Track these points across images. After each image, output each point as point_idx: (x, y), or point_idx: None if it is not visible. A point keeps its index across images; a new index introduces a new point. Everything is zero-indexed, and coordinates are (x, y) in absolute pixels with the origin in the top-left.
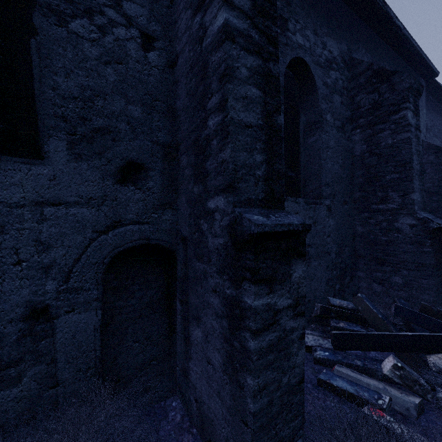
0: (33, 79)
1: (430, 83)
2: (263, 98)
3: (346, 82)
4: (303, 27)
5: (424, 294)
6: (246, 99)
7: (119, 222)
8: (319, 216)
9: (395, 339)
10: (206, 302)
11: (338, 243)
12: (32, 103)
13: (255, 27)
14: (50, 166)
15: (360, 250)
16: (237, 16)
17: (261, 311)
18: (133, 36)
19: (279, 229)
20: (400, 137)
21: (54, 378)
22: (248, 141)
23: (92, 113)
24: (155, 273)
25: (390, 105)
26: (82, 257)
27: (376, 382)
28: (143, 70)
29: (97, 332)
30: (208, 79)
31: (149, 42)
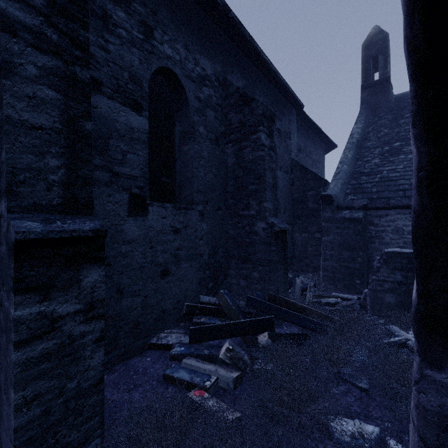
0: None
1: (300, 112)
2: (63, 101)
3: (220, 100)
4: (172, 39)
5: (271, 285)
6: (34, 99)
7: None
8: (190, 221)
9: (237, 326)
10: None
11: (212, 245)
12: None
13: (52, 26)
14: None
15: (232, 251)
16: (23, 9)
17: (28, 320)
18: None
19: (55, 236)
20: (257, 155)
21: None
22: (37, 143)
23: None
24: None
25: (251, 126)
26: None
27: (212, 367)
28: None
29: None
30: None
31: None
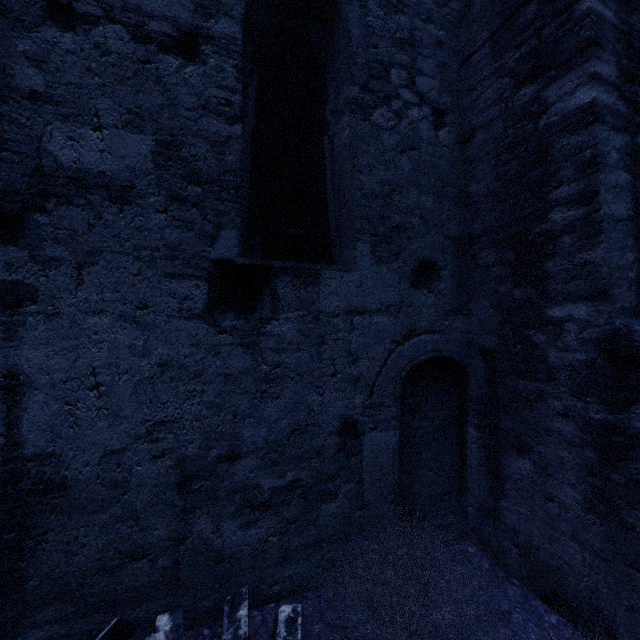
0: (325, 178)
1: None
2: (632, 182)
3: None
4: None
5: None
6: (616, 188)
7: (413, 331)
8: None
9: None
10: (542, 428)
11: None
12: (324, 204)
13: (621, 97)
14: (357, 272)
15: None
16: (605, 91)
17: None
18: (425, 115)
19: None
20: None
21: (361, 498)
22: (620, 238)
23: (390, 210)
24: (446, 392)
25: None
26: (383, 370)
27: None
28: (434, 152)
29: (395, 454)
30: (553, 164)
31: (439, 118)
